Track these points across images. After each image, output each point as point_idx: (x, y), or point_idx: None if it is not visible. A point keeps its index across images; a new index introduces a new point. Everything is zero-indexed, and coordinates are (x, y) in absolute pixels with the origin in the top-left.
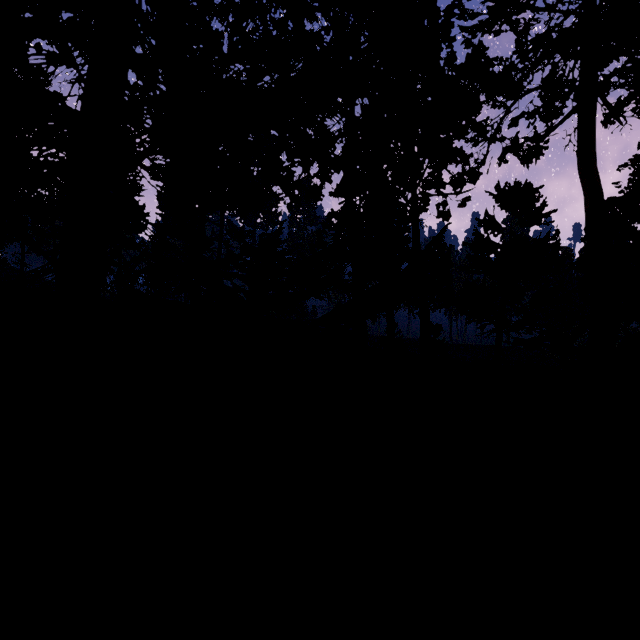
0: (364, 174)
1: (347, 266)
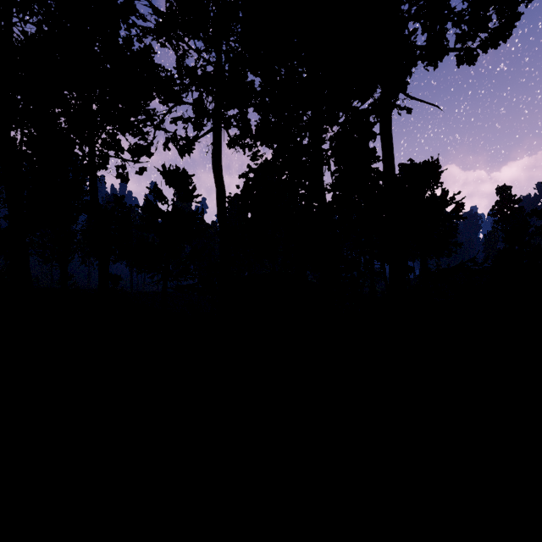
0: (28, 108)
1: (1, 207)
